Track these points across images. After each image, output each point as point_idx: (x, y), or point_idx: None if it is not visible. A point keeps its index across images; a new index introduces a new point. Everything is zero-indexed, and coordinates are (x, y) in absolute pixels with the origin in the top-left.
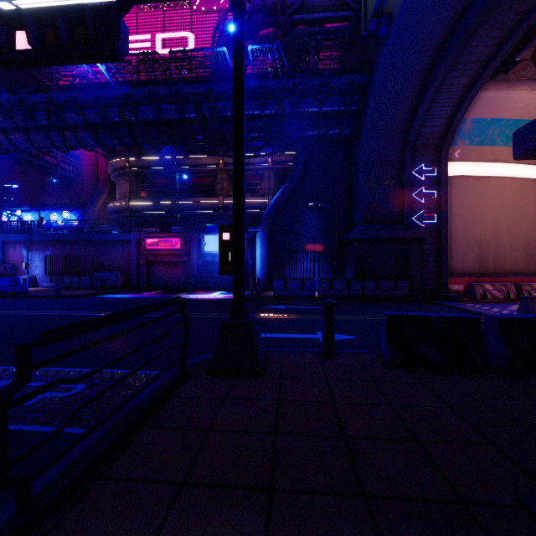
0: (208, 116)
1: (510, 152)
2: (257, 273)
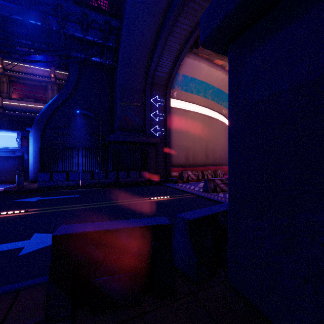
0: None
1: (199, 99)
2: (30, 166)
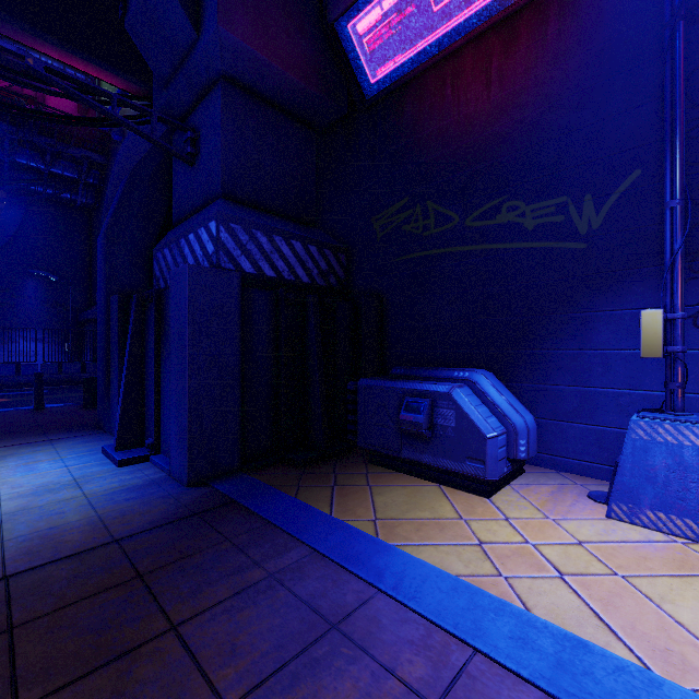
0: None
1: None
2: None
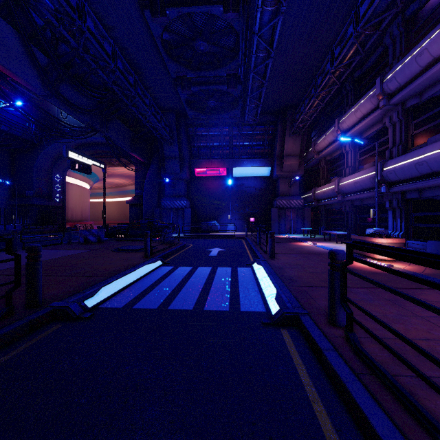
0: None
1: (80, 177)
2: None
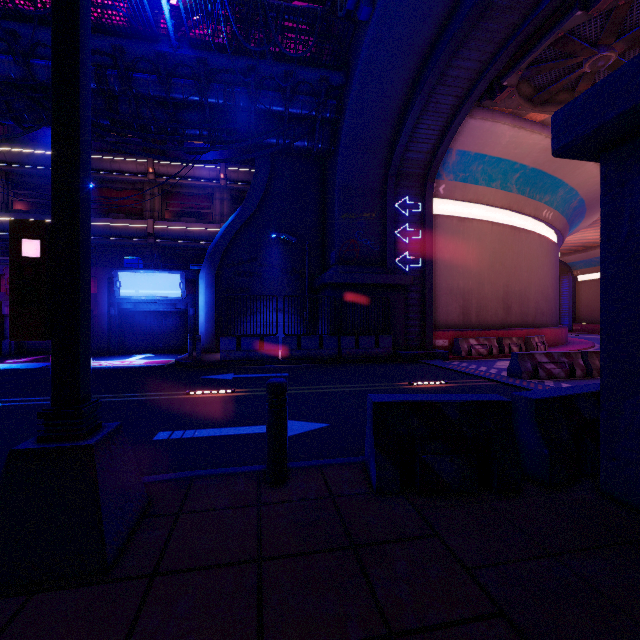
0: (119, 91)
1: (491, 194)
2: (200, 327)
